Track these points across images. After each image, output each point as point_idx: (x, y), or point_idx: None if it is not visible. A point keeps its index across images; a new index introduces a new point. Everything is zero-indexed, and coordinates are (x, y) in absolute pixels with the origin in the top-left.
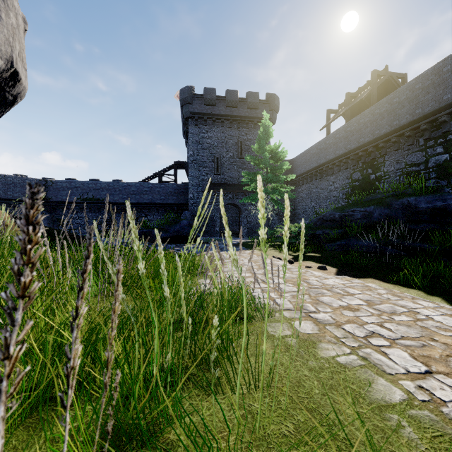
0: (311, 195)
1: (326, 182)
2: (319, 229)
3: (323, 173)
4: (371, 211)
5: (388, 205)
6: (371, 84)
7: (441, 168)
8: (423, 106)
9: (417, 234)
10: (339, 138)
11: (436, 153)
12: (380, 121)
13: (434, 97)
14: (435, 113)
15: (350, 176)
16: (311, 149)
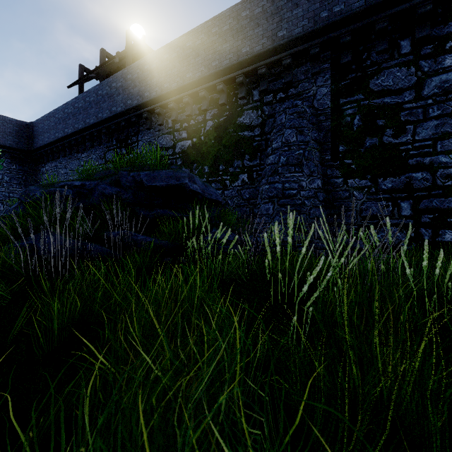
0: (59, 177)
1: (77, 161)
2: (1, 219)
3: (73, 148)
4: (92, 188)
5: (116, 180)
6: (126, 45)
7: (185, 155)
8: (170, 80)
9: (148, 223)
10: (90, 103)
11: (182, 138)
12: (132, 88)
13: (180, 73)
14: (180, 91)
15: (104, 156)
16: (56, 111)
